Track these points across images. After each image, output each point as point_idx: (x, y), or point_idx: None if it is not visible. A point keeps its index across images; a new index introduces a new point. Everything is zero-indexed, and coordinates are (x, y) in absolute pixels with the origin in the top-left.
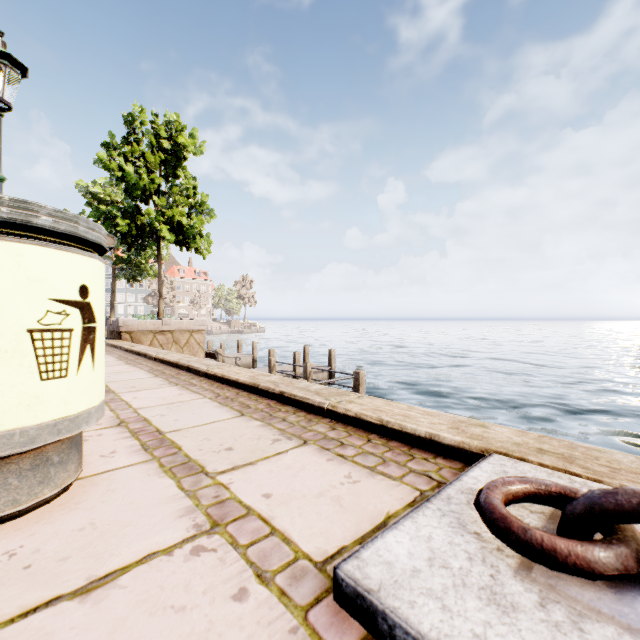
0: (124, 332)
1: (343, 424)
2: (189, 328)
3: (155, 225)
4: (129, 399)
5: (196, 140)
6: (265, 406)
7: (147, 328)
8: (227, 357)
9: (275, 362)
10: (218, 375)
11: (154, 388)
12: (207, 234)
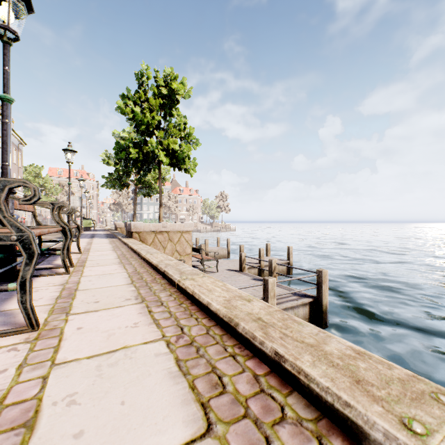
0: (134, 232)
1: None
2: (180, 229)
3: (155, 151)
4: (69, 331)
5: (185, 87)
6: (250, 387)
7: (150, 229)
8: (208, 252)
9: (245, 256)
10: (188, 291)
11: (114, 306)
12: (194, 158)
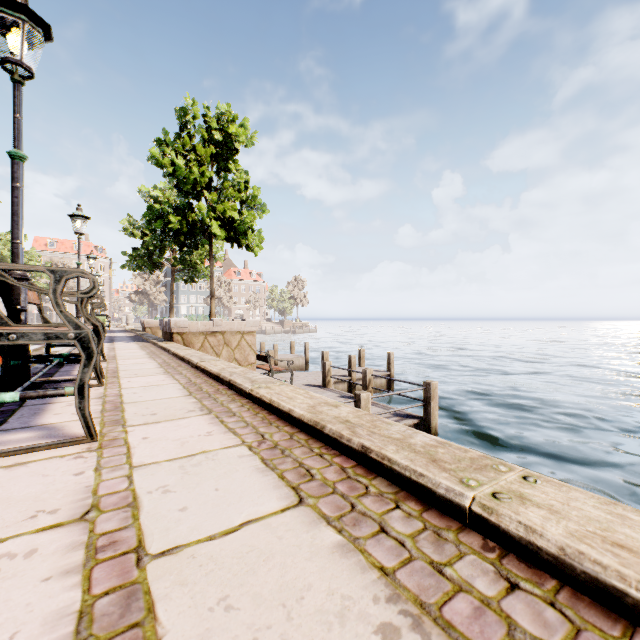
0: (175, 333)
1: (522, 562)
2: (240, 329)
3: (206, 221)
4: (135, 441)
5: (247, 131)
6: (338, 475)
7: (198, 329)
8: (279, 360)
9: (330, 366)
10: (264, 399)
11: (178, 418)
12: (259, 230)
